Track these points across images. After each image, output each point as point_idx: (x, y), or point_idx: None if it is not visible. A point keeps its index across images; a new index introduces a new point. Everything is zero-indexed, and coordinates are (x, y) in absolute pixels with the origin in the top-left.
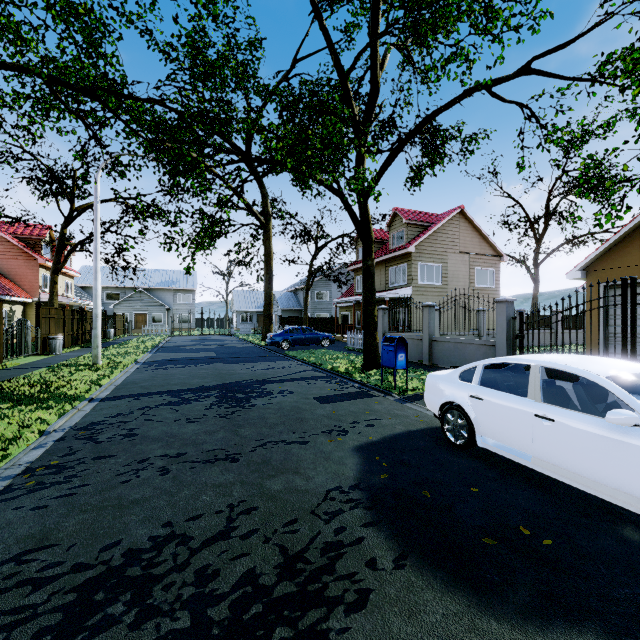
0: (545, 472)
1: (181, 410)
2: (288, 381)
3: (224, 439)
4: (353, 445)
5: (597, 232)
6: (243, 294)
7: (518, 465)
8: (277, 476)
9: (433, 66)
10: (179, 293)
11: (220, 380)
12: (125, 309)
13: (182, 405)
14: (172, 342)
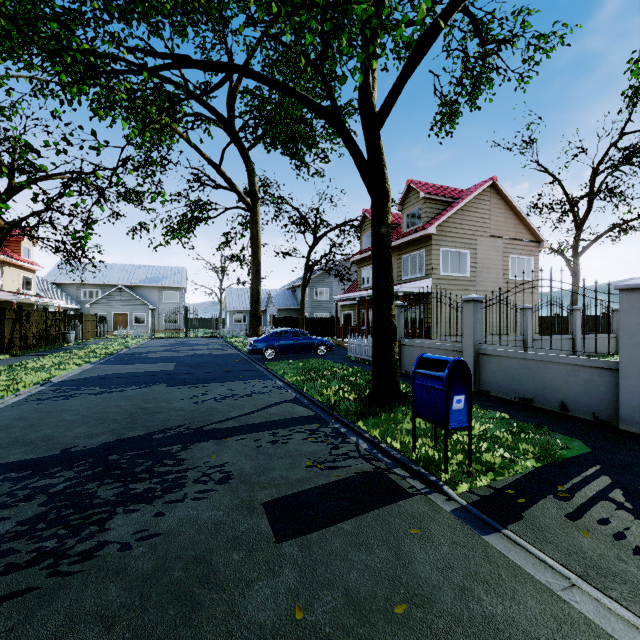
0: None
1: None
2: (240, 433)
3: None
4: None
5: None
6: (237, 292)
7: None
8: None
9: None
10: (165, 291)
11: (120, 430)
12: (103, 308)
13: None
14: (142, 347)
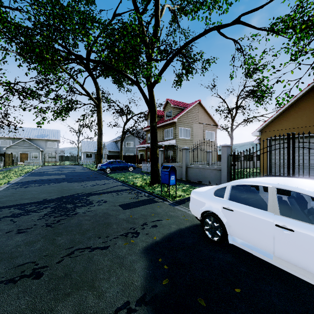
0: (285, 269)
1: (18, 221)
2: (105, 193)
3: (39, 250)
4: (142, 247)
5: (258, 116)
6: (87, 143)
7: (256, 256)
8: (71, 294)
9: (190, 11)
10: (49, 141)
11: (60, 194)
12: (14, 150)
13: (21, 216)
14: (41, 169)
